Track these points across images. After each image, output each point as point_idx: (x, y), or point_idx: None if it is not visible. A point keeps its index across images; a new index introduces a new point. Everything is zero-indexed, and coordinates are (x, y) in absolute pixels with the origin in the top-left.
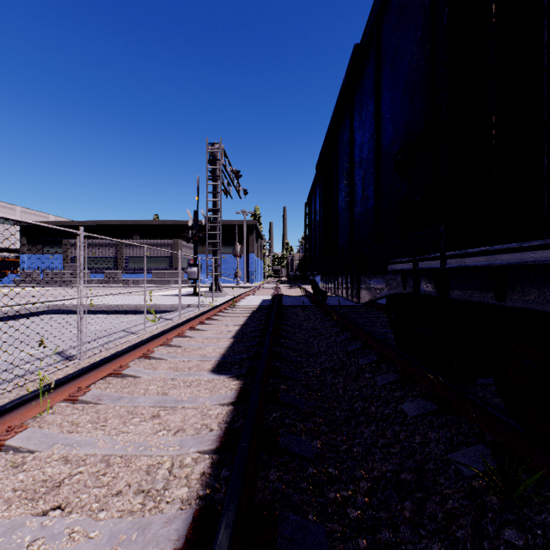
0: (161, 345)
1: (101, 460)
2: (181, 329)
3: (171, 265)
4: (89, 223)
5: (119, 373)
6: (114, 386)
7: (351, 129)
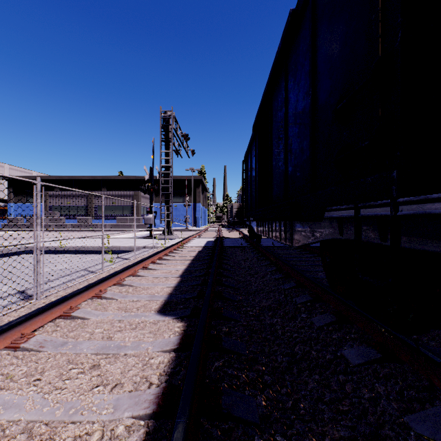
0: (115, 284)
1: (24, 428)
2: (134, 269)
3: (132, 213)
4: (65, 178)
5: (68, 315)
6: (61, 329)
7: (285, 90)
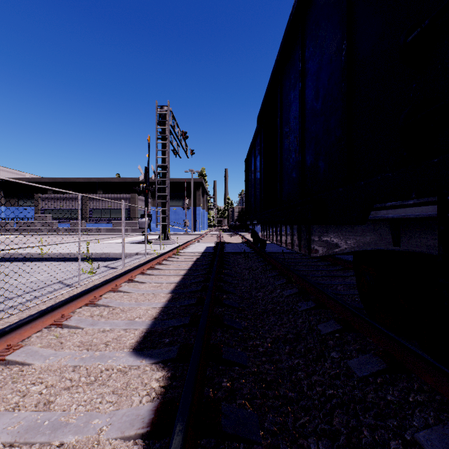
0: (87, 304)
1: None
2: (117, 282)
3: (129, 216)
4: (59, 180)
5: (1, 359)
6: None
7: (301, 60)
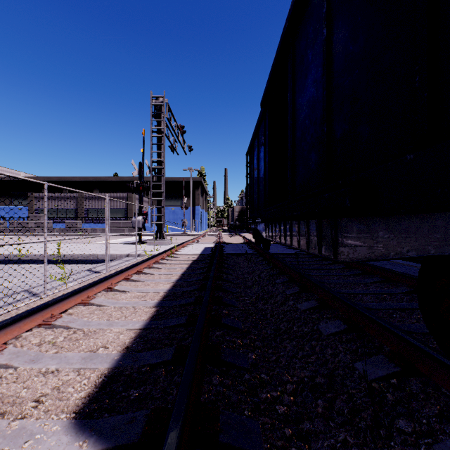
0: (40, 325)
1: None
2: (90, 292)
3: (126, 216)
4: (54, 179)
5: None
6: None
7: None
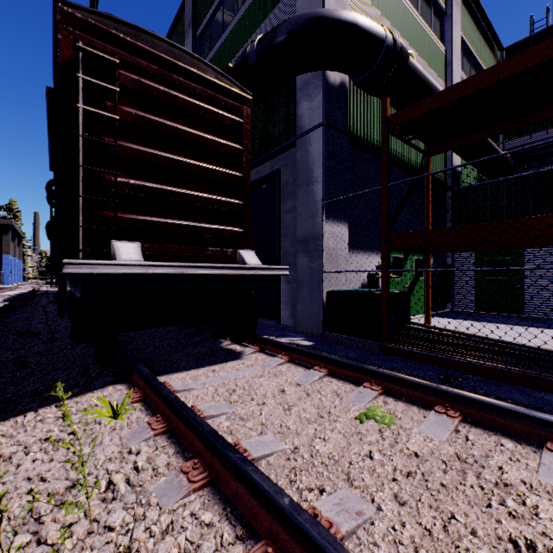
0: None
1: None
2: None
3: None
4: None
5: None
6: None
7: None
